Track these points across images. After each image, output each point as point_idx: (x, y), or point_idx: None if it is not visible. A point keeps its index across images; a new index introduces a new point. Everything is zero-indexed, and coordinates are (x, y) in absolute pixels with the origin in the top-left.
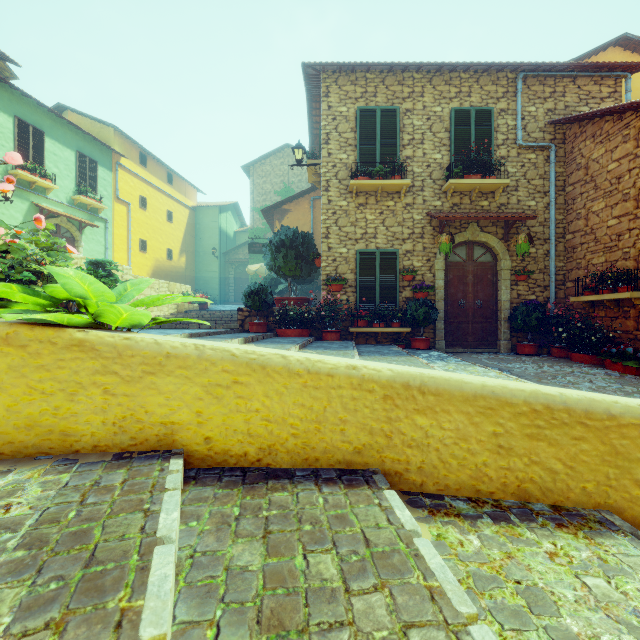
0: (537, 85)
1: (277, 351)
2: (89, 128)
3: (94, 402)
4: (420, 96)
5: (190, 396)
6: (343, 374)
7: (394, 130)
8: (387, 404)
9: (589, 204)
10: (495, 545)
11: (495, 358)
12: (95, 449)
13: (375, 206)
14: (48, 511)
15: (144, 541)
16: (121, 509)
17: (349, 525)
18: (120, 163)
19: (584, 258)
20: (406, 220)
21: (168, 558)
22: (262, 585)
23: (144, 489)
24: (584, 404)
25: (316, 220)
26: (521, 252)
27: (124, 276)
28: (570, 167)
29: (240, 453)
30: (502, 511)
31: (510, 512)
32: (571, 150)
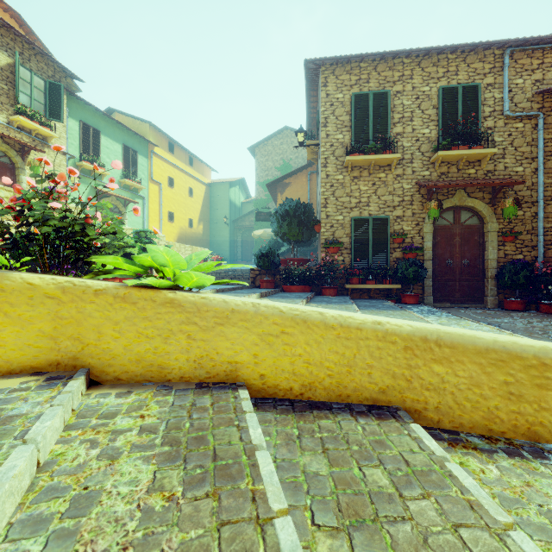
0: (524, 58)
1: (313, 308)
2: (131, 125)
3: (181, 345)
4: (409, 78)
5: (249, 342)
6: (370, 328)
7: (385, 110)
8: (407, 354)
9: None
10: (513, 475)
11: (482, 313)
12: (181, 379)
13: (368, 178)
14: (170, 421)
15: (245, 447)
16: (219, 424)
17: (388, 448)
18: (154, 151)
19: None
20: (396, 189)
21: (268, 460)
22: (334, 486)
23: (229, 410)
24: None
25: (312, 191)
26: (508, 215)
27: (159, 242)
28: None
29: (287, 388)
30: (515, 448)
31: (522, 449)
32: None
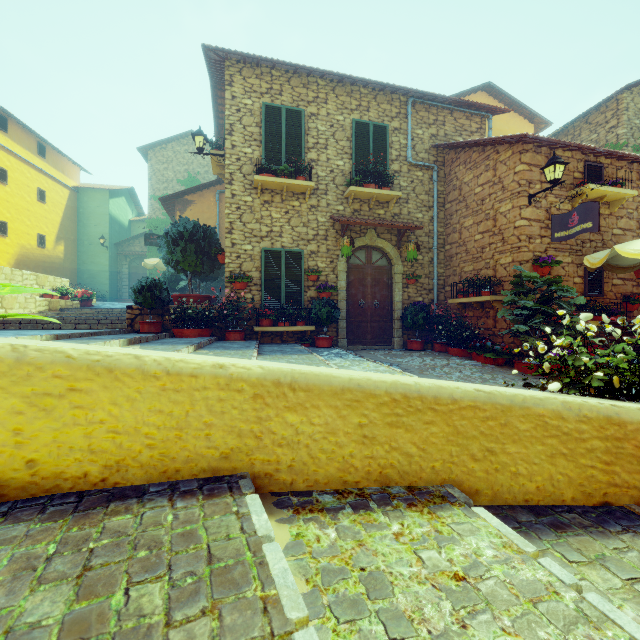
0: (424, 111)
1: (133, 351)
2: None
3: None
4: (324, 102)
5: (4, 410)
6: (209, 374)
7: (299, 131)
8: (257, 403)
9: (462, 220)
10: (350, 535)
11: (389, 354)
12: None
13: (281, 205)
14: None
15: None
16: None
17: (195, 542)
18: None
19: (458, 266)
20: (311, 221)
21: None
22: None
23: None
24: (434, 391)
25: (223, 215)
26: (410, 258)
27: None
28: (448, 187)
29: (78, 474)
30: (364, 499)
31: (371, 499)
32: (449, 172)
